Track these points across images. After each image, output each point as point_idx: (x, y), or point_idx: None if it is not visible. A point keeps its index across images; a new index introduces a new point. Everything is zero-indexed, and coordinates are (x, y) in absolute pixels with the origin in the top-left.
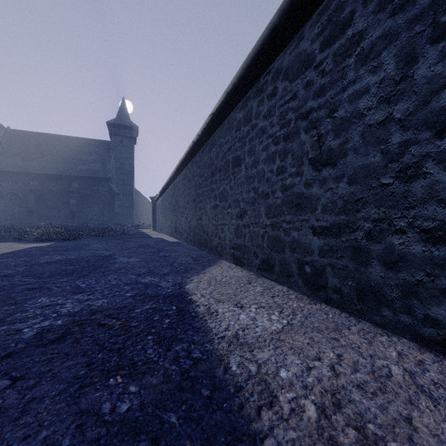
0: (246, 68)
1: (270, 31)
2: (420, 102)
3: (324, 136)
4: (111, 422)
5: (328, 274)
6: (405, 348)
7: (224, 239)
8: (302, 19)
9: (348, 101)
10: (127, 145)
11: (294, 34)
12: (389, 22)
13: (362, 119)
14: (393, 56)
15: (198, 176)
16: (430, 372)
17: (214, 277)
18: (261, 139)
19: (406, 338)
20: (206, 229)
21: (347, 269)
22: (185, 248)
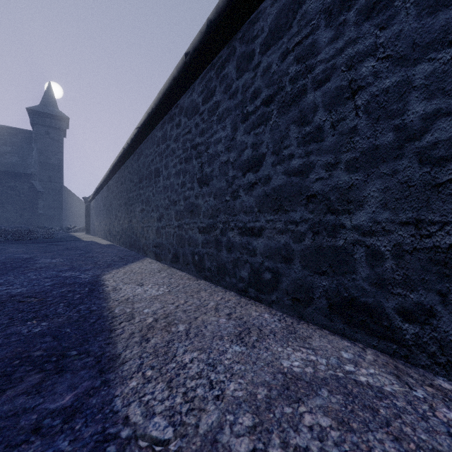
0: (160, 99)
1: (173, 79)
2: (238, 155)
3: (204, 164)
4: (28, 335)
5: (205, 260)
6: (228, 296)
7: (148, 239)
8: (193, 77)
9: (213, 144)
10: (54, 137)
11: (190, 85)
12: (229, 102)
13: (219, 158)
14: (230, 123)
15: (129, 181)
16: (229, 303)
17: (132, 269)
18: (172, 158)
19: (234, 292)
20: (135, 231)
21: (213, 255)
22: (116, 249)
